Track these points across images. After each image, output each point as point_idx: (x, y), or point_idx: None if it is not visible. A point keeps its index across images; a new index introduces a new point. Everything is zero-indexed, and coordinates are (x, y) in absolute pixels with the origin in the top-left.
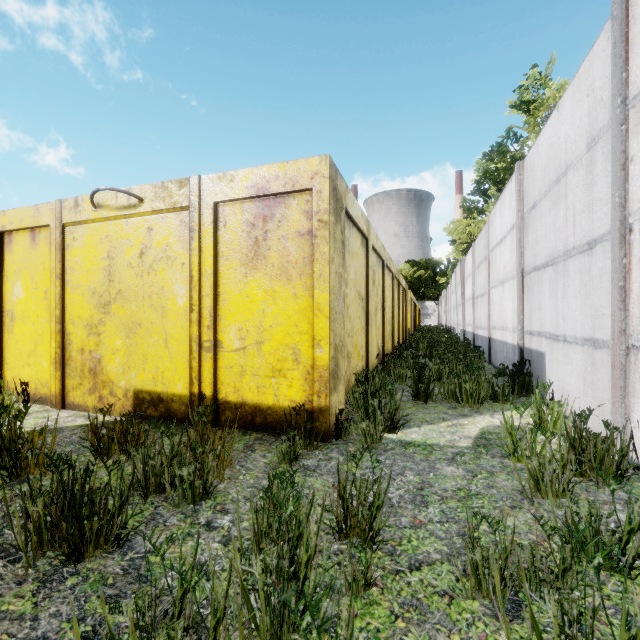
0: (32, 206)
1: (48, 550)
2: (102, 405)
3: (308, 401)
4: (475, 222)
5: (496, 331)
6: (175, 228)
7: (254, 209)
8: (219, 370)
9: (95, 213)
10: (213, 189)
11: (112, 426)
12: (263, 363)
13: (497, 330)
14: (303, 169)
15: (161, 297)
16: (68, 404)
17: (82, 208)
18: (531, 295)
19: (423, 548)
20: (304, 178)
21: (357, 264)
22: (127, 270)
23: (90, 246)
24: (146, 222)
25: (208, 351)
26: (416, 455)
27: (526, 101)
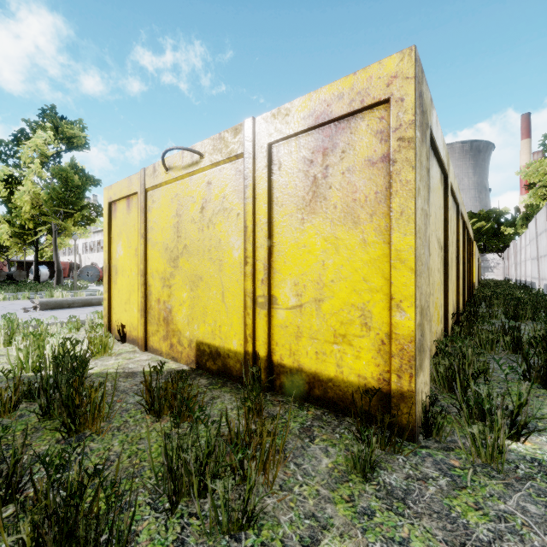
0: (127, 178)
1: None
2: (172, 352)
3: (382, 379)
4: None
5: None
6: (231, 178)
7: (312, 143)
8: (273, 329)
9: (167, 175)
10: (267, 129)
11: (164, 385)
12: (322, 325)
13: None
14: (376, 76)
15: (218, 250)
16: (149, 347)
17: (158, 173)
18: None
19: None
20: (377, 88)
21: (436, 204)
22: (191, 225)
23: (164, 206)
24: (206, 177)
25: (262, 307)
26: None
27: None
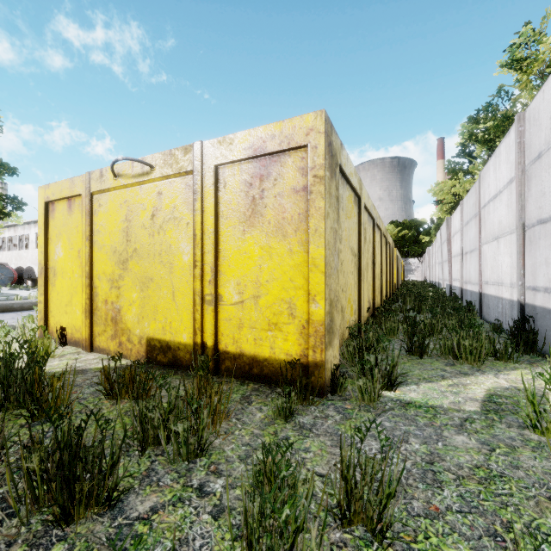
0: (68, 179)
1: (38, 511)
2: (121, 350)
3: (303, 355)
4: (460, 183)
5: (489, 286)
6: (181, 191)
7: (251, 169)
8: (219, 322)
9: (116, 182)
10: (214, 153)
11: (122, 373)
12: (260, 316)
13: (490, 285)
14: (298, 126)
15: (169, 254)
16: (95, 348)
17: (106, 178)
18: (535, 249)
19: (445, 550)
20: (299, 135)
21: (350, 221)
22: (141, 231)
23: (112, 211)
24: (157, 187)
25: (209, 304)
26: (419, 418)
27: (518, 59)
